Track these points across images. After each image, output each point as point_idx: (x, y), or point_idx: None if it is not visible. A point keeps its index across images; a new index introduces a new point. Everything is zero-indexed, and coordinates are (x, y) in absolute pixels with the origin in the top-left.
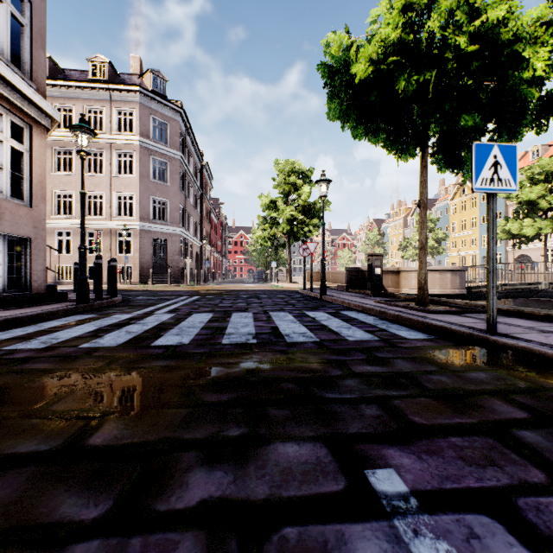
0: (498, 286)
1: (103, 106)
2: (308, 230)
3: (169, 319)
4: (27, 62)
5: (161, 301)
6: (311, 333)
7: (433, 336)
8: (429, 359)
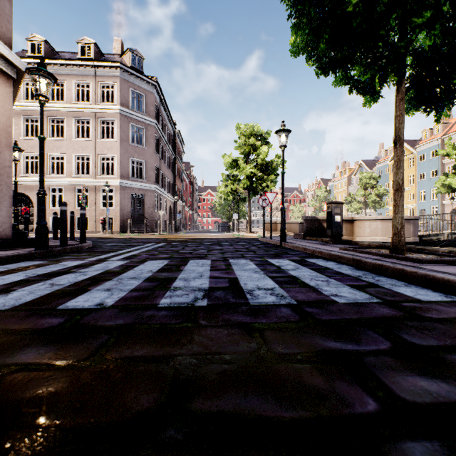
0: (448, 234)
1: (89, 81)
2: (266, 185)
3: (117, 267)
4: None
5: (125, 248)
6: (281, 288)
7: (454, 297)
8: None
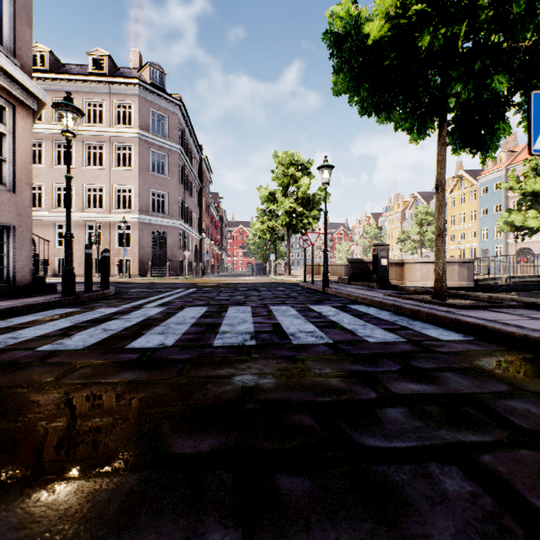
0: (507, 279)
1: (102, 99)
2: (308, 222)
3: (158, 313)
4: (10, 38)
5: (154, 294)
6: (321, 331)
7: (471, 337)
8: (487, 372)
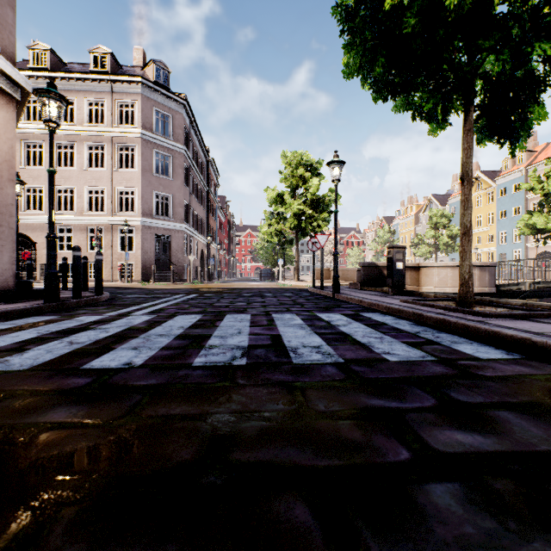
0: (531, 284)
1: (104, 98)
2: (317, 225)
3: (143, 322)
4: None
5: (150, 300)
6: (328, 346)
7: (516, 354)
8: None
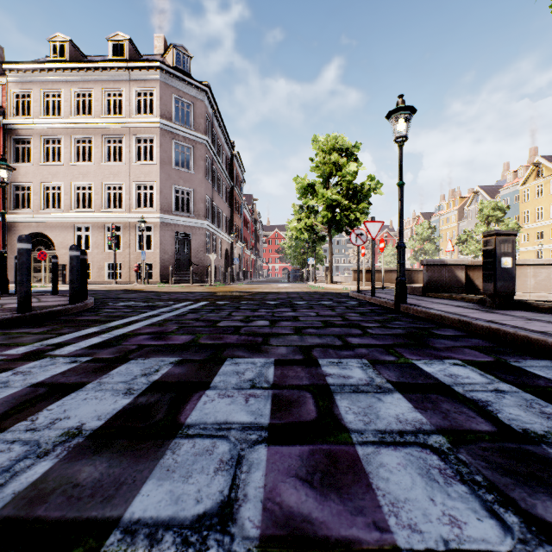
0: None
1: (122, 88)
2: (355, 217)
3: (16, 394)
4: None
5: (135, 313)
6: None
7: None
8: None
